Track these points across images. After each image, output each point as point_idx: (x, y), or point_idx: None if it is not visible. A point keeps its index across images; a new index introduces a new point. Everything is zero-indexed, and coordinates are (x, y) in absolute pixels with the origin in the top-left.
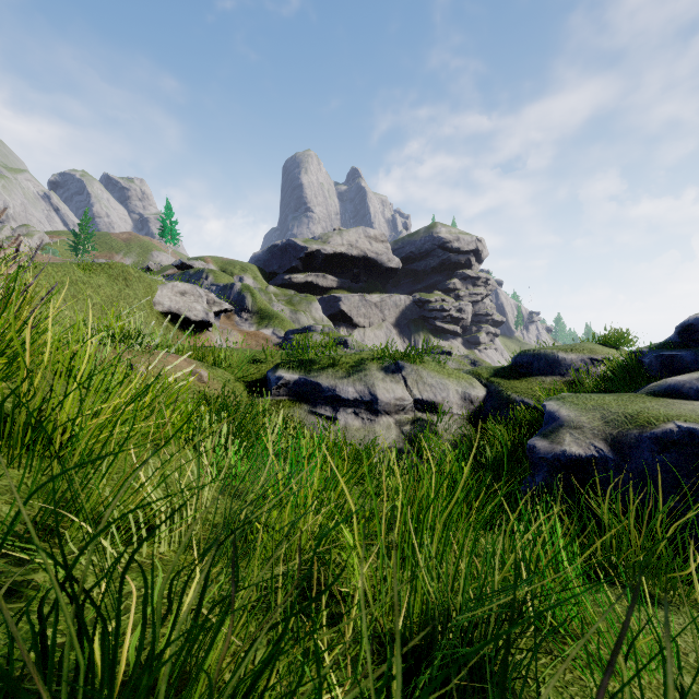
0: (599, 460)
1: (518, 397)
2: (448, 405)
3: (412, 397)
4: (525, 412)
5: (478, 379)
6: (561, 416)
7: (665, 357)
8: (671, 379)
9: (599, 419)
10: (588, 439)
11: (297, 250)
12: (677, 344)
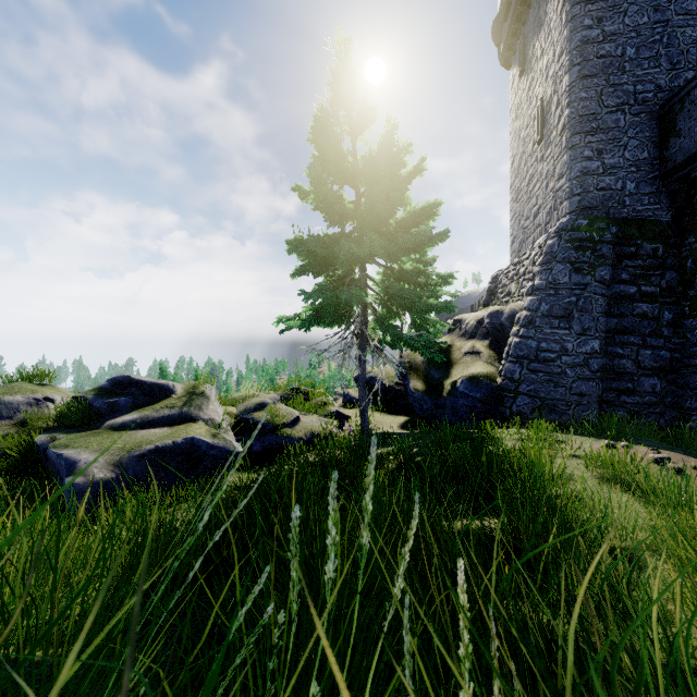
0: (115, 476)
1: None
2: None
3: None
4: None
5: None
6: (84, 459)
7: (111, 403)
8: (123, 419)
9: (107, 454)
10: (107, 467)
11: None
12: (111, 391)
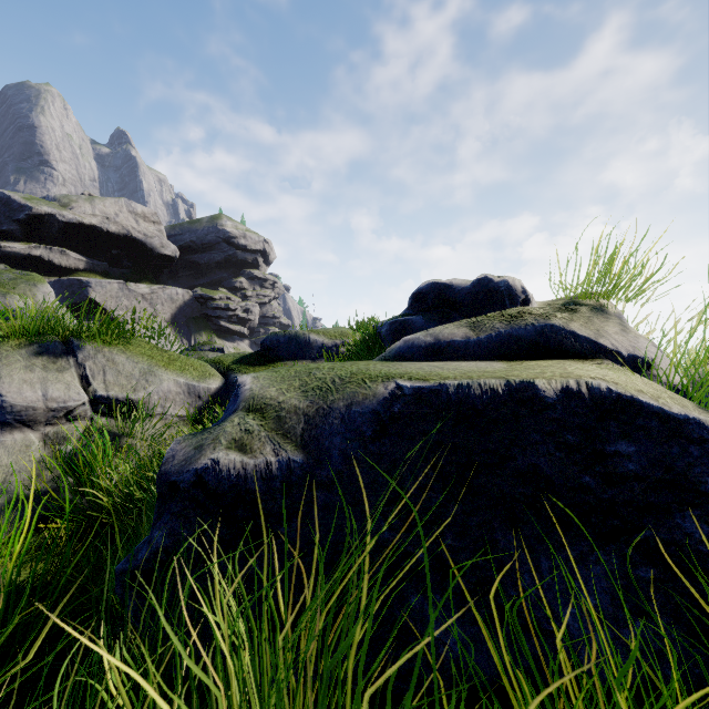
0: (277, 470)
1: None
2: (158, 403)
3: (89, 394)
4: None
5: (218, 367)
6: (243, 392)
7: (399, 324)
8: (401, 340)
9: (295, 391)
10: (266, 429)
11: (13, 208)
12: (410, 315)
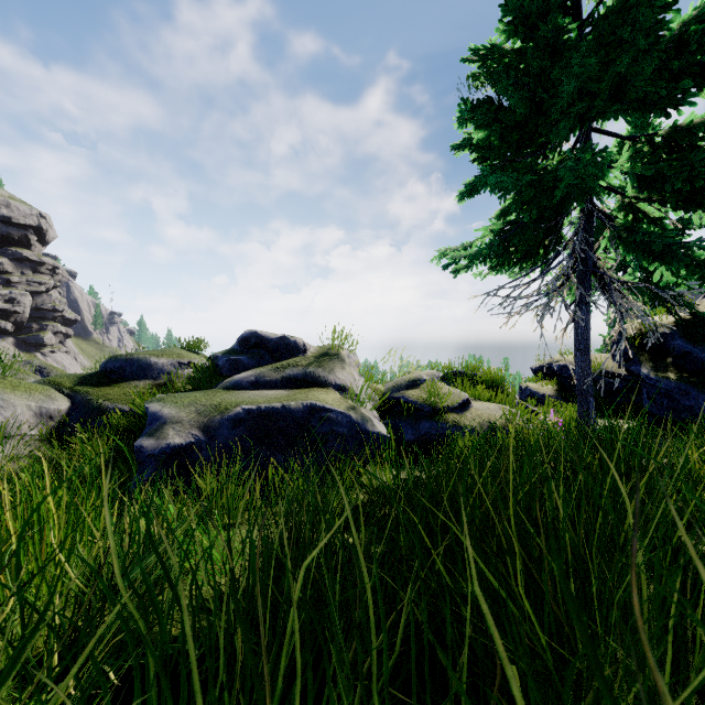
0: (196, 444)
1: (111, 404)
2: (15, 426)
3: None
4: (121, 418)
5: (59, 389)
6: (165, 415)
7: (233, 361)
8: (237, 376)
9: (194, 412)
10: (187, 430)
11: None
12: (239, 351)
